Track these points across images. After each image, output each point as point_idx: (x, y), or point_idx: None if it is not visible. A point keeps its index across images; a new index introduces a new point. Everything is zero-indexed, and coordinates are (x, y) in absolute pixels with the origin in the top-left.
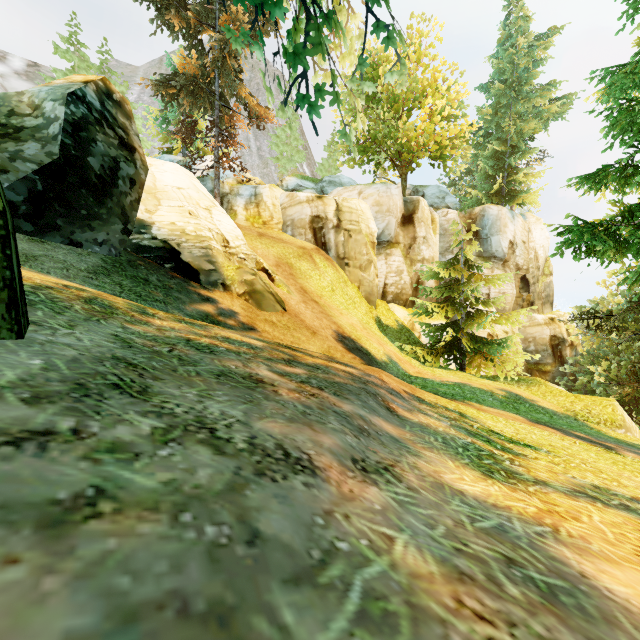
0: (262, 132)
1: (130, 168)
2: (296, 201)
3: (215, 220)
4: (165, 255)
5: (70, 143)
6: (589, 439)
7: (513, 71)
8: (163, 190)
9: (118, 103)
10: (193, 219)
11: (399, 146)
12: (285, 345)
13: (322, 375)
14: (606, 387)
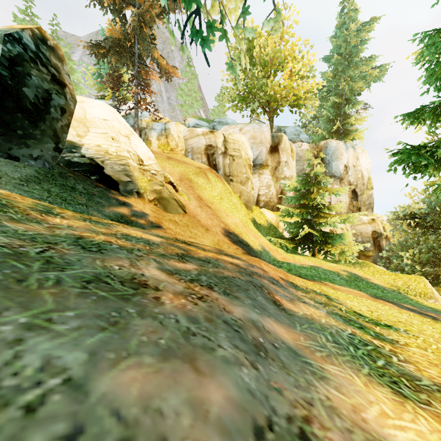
0: (171, 86)
1: (61, 99)
2: (195, 134)
3: (133, 144)
4: (91, 169)
5: (7, 75)
6: (417, 310)
7: (346, 47)
8: (92, 120)
9: (52, 48)
10: (115, 143)
11: (268, 97)
12: (182, 240)
13: (212, 269)
14: (412, 267)
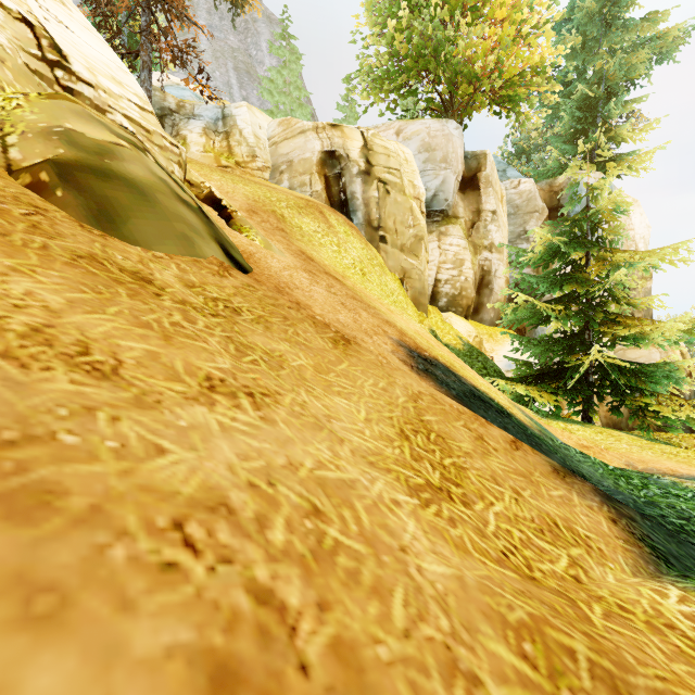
0: (250, 80)
1: None
2: (295, 130)
3: (32, 2)
4: None
5: None
6: None
7: None
8: None
9: None
10: None
11: (459, 64)
12: None
13: None
14: None
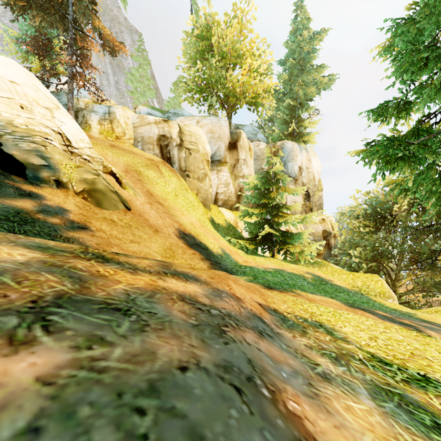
0: (120, 70)
1: None
2: (146, 122)
3: (56, 120)
4: None
5: None
6: (394, 319)
7: (300, 53)
8: None
9: None
10: (25, 113)
11: (227, 90)
12: (95, 252)
13: (122, 349)
14: (358, 264)
